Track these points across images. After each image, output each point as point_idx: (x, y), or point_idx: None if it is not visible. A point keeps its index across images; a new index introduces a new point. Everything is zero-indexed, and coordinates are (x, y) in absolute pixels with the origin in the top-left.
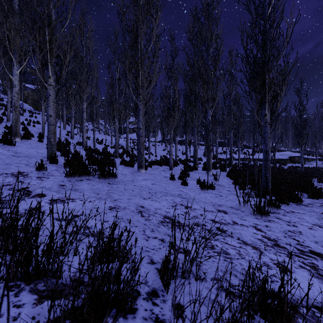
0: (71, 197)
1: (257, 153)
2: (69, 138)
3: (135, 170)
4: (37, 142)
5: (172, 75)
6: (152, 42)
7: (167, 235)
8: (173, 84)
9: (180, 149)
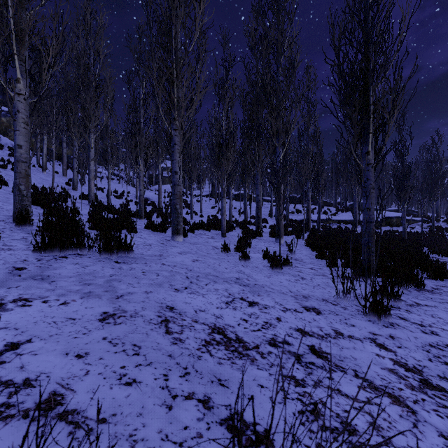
0: (26, 294)
1: (342, 213)
2: (71, 188)
3: (167, 238)
4: (10, 193)
5: (225, 94)
6: (195, 38)
7: (218, 382)
8: (226, 108)
9: (237, 207)
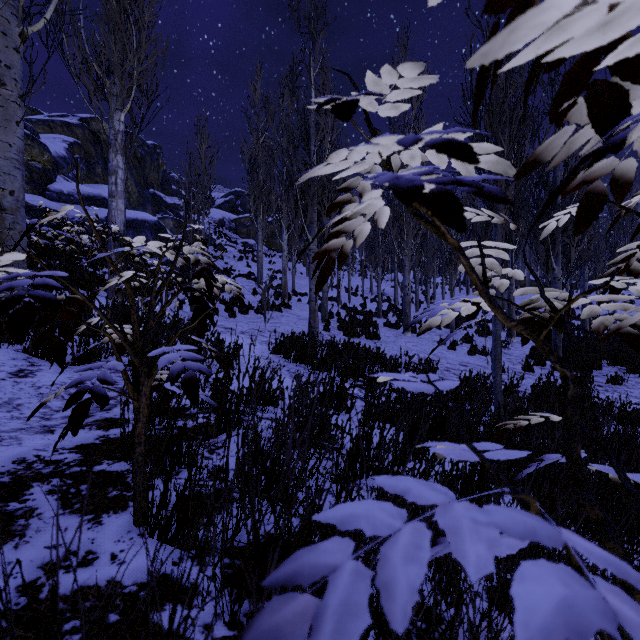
0: None
1: None
2: None
3: (399, 333)
4: (298, 302)
5: None
6: None
7: None
8: None
9: None
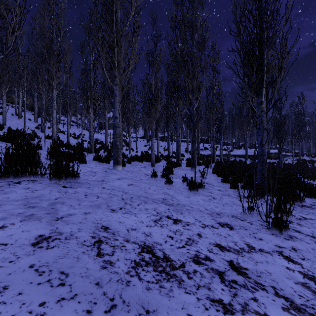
0: None
1: (236, 150)
2: (40, 131)
3: (110, 167)
4: None
5: (154, 61)
6: (131, 16)
7: (145, 315)
8: (155, 71)
9: (162, 145)
